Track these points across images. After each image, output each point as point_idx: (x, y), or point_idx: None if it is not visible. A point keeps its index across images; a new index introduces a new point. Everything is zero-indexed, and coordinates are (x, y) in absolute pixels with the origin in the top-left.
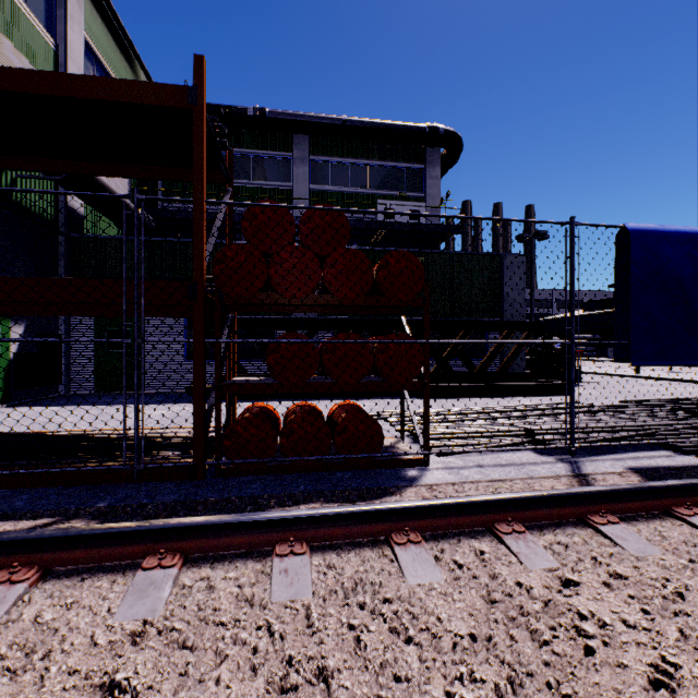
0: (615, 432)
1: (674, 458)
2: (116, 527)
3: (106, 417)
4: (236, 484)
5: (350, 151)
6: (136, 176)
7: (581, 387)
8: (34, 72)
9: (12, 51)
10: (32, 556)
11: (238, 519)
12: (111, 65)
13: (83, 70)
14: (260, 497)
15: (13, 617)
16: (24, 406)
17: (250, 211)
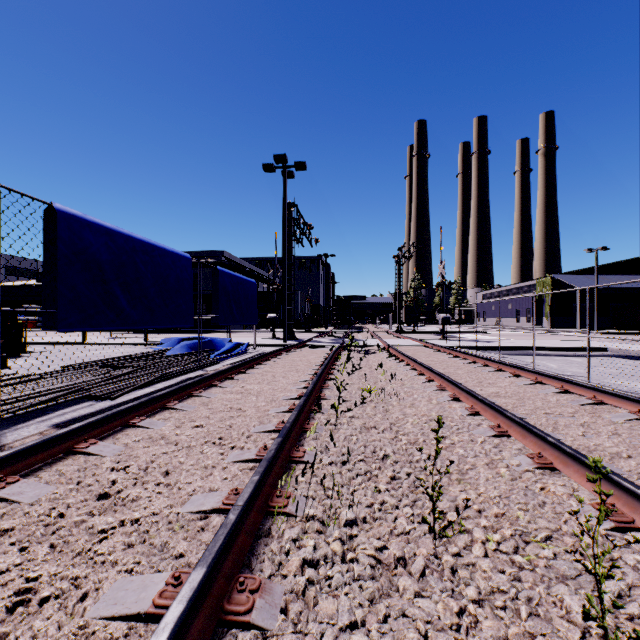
0: (47, 395)
1: (95, 406)
2: None
3: None
4: None
5: None
6: None
7: (27, 358)
8: None
9: None
10: None
11: None
12: None
13: None
14: None
15: None
16: None
17: None
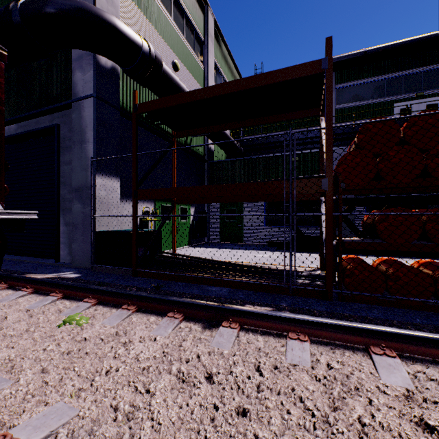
0: None
1: None
2: (344, 323)
3: (237, 255)
4: (358, 308)
5: (368, 73)
6: (266, 122)
7: None
8: (240, 80)
9: (190, 78)
10: (299, 328)
11: (432, 337)
12: (222, 69)
13: (213, 76)
14: (392, 321)
15: (316, 360)
16: (196, 247)
17: (363, 127)
